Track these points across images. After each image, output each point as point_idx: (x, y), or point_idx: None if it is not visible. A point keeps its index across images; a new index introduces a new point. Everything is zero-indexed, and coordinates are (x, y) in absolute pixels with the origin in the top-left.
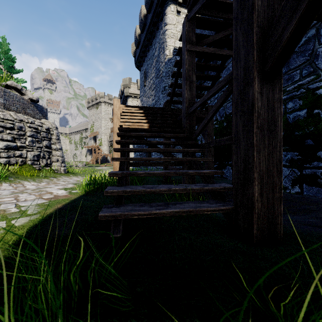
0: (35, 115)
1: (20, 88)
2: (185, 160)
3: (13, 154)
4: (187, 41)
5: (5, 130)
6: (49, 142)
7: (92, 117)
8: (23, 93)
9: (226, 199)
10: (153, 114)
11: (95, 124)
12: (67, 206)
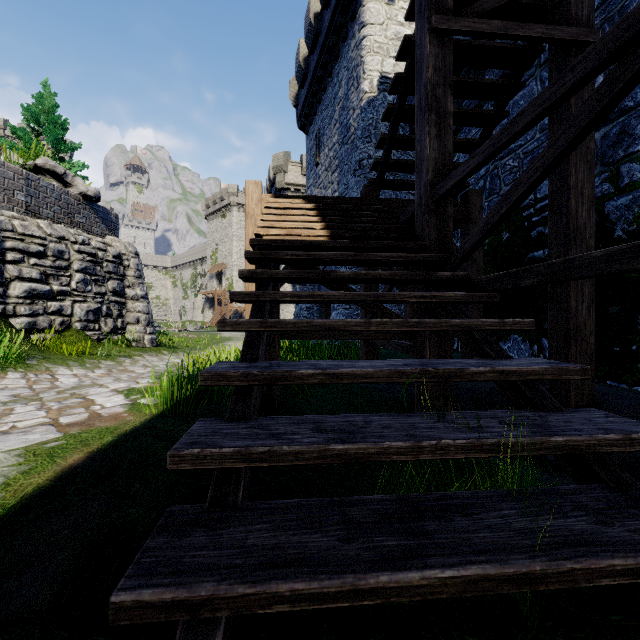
0: (93, 228)
1: (61, 173)
2: (445, 328)
3: (44, 308)
4: (432, 5)
5: (27, 257)
6: (119, 282)
7: (214, 235)
8: (69, 182)
9: (634, 483)
10: (339, 212)
11: (221, 247)
12: (98, 457)
